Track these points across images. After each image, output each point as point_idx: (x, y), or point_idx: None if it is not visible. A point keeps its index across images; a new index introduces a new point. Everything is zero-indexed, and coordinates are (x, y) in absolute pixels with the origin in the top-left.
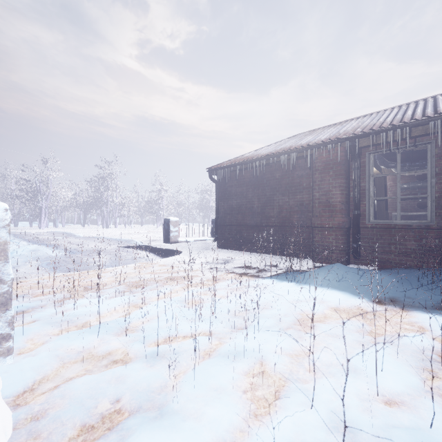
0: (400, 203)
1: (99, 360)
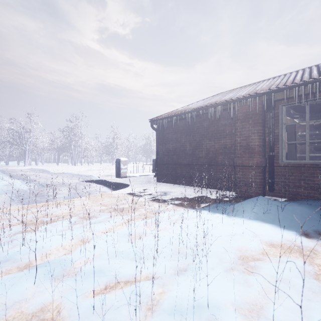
0: (308, 146)
1: (27, 320)
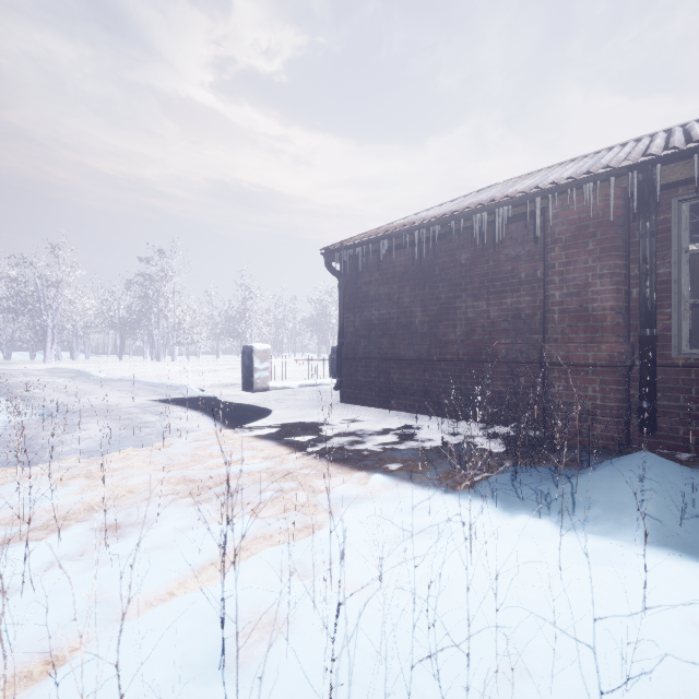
0: None
1: None
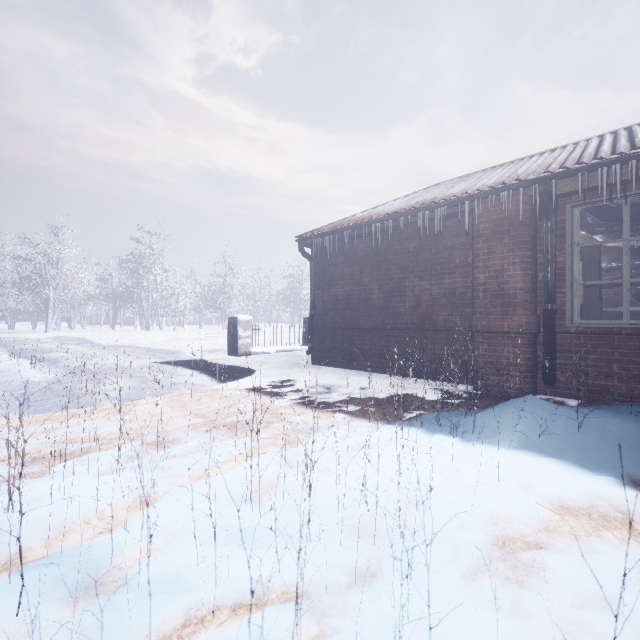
0: (628, 291)
1: None
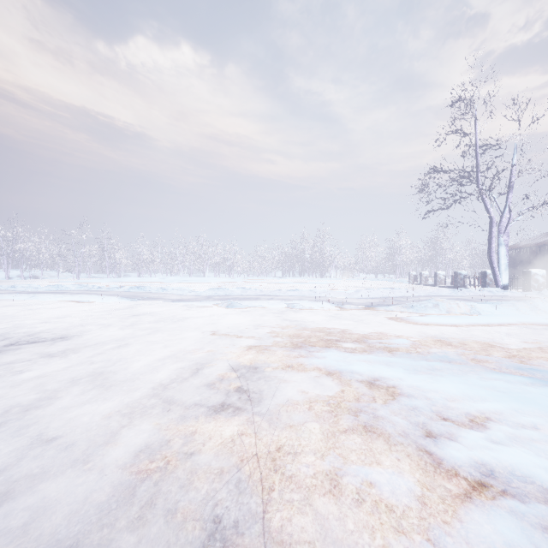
0: None
1: None
